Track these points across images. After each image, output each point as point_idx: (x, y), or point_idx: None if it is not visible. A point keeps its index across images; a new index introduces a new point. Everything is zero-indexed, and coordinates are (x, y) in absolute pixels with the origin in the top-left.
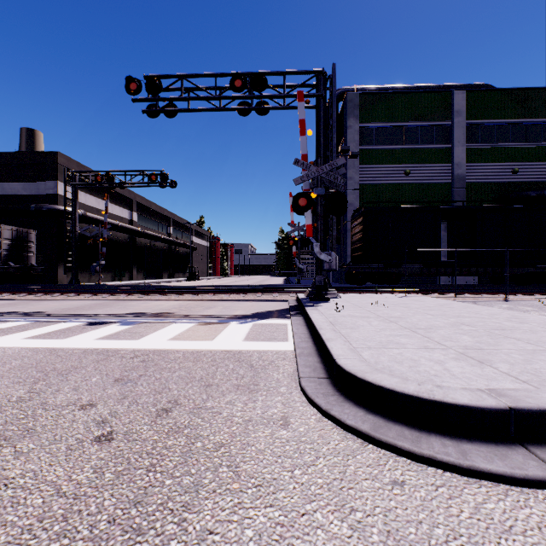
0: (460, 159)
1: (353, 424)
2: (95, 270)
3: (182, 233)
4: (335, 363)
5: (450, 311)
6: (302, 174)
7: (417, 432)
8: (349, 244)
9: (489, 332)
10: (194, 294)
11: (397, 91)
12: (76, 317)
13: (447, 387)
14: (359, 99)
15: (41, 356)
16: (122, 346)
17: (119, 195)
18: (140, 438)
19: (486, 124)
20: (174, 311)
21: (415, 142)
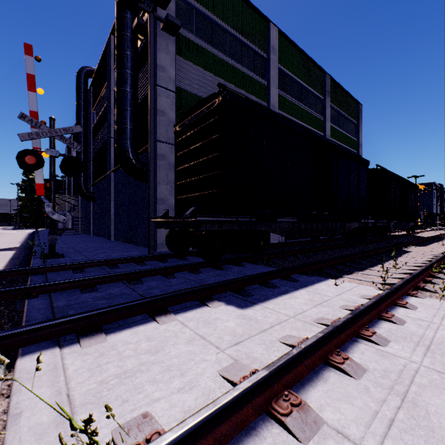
0: (275, 101)
1: None
2: None
3: None
4: None
5: None
6: None
7: None
8: (160, 180)
9: None
10: None
11: None
12: None
13: None
14: None
15: None
16: None
17: None
18: None
19: (289, 77)
20: None
21: (238, 61)
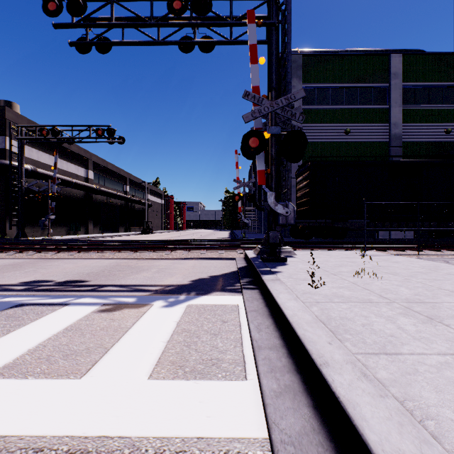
0: (397, 119)
1: None
2: (44, 224)
3: (139, 191)
4: None
5: None
6: (253, 110)
7: None
8: (292, 199)
9: None
10: (132, 251)
11: (338, 53)
12: None
13: None
14: (302, 60)
15: None
16: None
17: (74, 154)
18: None
19: (421, 87)
20: (89, 278)
21: (355, 102)
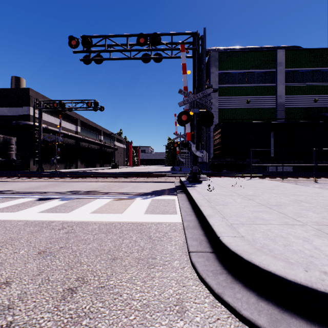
0: (281, 92)
1: (250, 316)
2: (53, 162)
3: (109, 139)
4: (219, 241)
5: (286, 191)
6: (184, 99)
7: None
8: (212, 146)
9: (325, 208)
10: (114, 178)
11: (242, 50)
12: (32, 194)
13: None
14: (218, 55)
15: None
16: (55, 219)
17: (69, 116)
18: None
19: (298, 71)
20: (99, 190)
21: (253, 82)
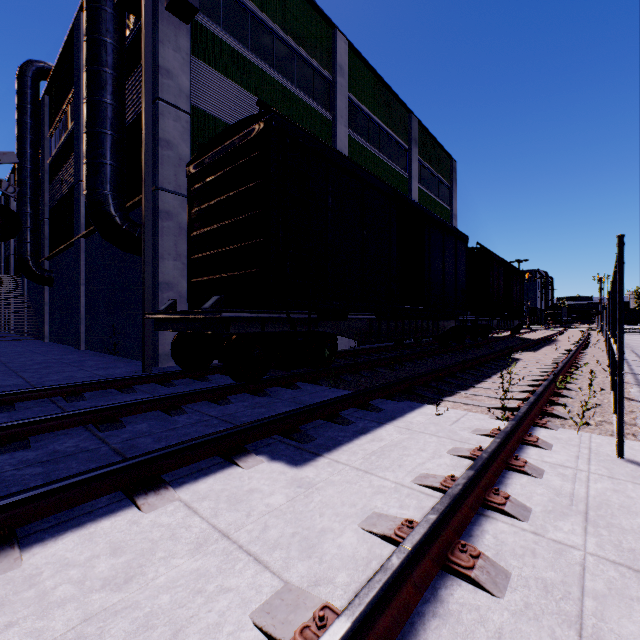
0: (343, 145)
1: None
2: None
3: None
4: None
5: None
6: None
7: None
8: (164, 252)
9: None
10: None
11: None
12: None
13: None
14: None
15: None
16: None
17: None
18: None
19: (363, 113)
20: None
21: (290, 78)
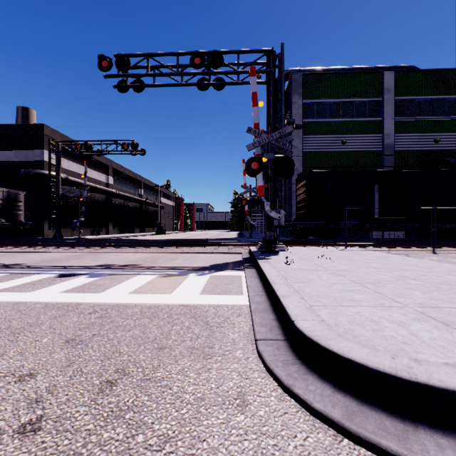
0: (389, 130)
1: (322, 409)
2: (76, 225)
3: (152, 194)
4: (293, 325)
5: (391, 264)
6: (254, 141)
7: (400, 423)
8: (294, 203)
9: (436, 287)
10: (160, 247)
11: (335, 72)
12: (50, 269)
13: (426, 362)
14: (302, 79)
15: (2, 311)
16: (84, 300)
17: (97, 162)
18: (72, 428)
19: (412, 100)
20: (140, 263)
21: (351, 115)
